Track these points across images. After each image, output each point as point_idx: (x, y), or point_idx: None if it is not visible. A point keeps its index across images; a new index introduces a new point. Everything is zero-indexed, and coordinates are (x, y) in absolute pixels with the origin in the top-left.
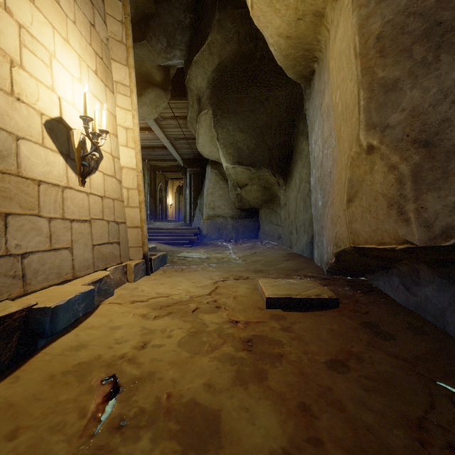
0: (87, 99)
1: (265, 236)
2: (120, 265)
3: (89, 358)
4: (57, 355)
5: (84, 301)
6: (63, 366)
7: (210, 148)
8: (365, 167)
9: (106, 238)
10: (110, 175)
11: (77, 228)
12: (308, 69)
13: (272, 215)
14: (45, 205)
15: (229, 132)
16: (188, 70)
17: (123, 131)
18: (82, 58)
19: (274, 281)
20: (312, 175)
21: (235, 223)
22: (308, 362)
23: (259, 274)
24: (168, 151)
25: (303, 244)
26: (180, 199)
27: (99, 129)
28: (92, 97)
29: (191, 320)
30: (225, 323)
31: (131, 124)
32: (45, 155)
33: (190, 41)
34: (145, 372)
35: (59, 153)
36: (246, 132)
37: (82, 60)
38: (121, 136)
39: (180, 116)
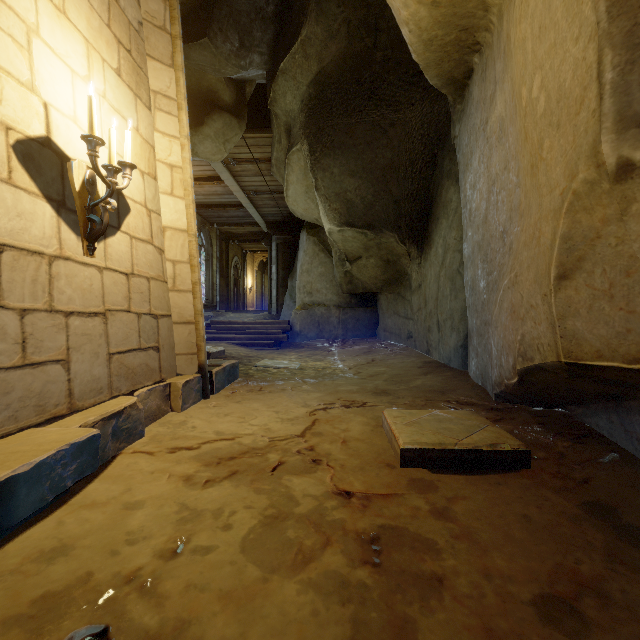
0: (95, 107)
1: (387, 334)
2: (158, 385)
3: (68, 581)
4: (9, 572)
5: (76, 458)
6: (11, 603)
7: (305, 203)
8: (605, 209)
9: (134, 341)
10: (143, 239)
11: (79, 326)
12: (462, 67)
13: (398, 303)
14: (12, 288)
15: (335, 177)
16: (272, 84)
17: (166, 170)
18: (93, 45)
19: (411, 415)
20: (466, 240)
21: (342, 315)
22: (498, 602)
23: (383, 398)
24: (245, 211)
25: (449, 349)
26: (263, 280)
27: (118, 162)
28: (111, 110)
29: (269, 490)
30: (329, 497)
31: (179, 160)
32: (13, 200)
33: (275, 40)
34: (168, 622)
35: (43, 198)
36: (360, 177)
37: (93, 49)
38: (162, 179)
39: (262, 157)
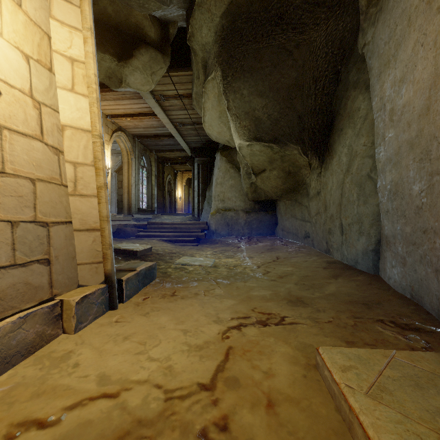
0: None
1: (285, 233)
2: (41, 307)
3: None
4: None
5: None
6: None
7: (218, 127)
8: None
9: (3, 257)
10: (25, 133)
11: None
12: None
13: (295, 208)
14: None
15: (244, 98)
16: (190, 18)
17: (65, 63)
18: None
19: (363, 364)
20: (383, 143)
21: (248, 217)
22: None
23: (301, 310)
24: (175, 140)
25: (356, 252)
26: (189, 192)
27: None
28: None
29: None
30: None
31: (81, 54)
32: None
33: None
34: None
35: None
36: (267, 96)
37: None
38: (60, 72)
39: (185, 93)
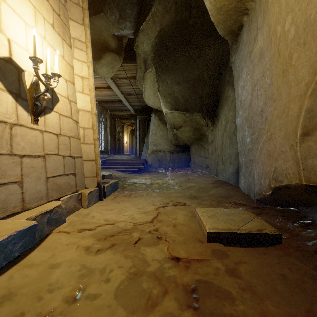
0: (37, 41)
1: (195, 166)
2: (75, 194)
3: None
4: None
5: (22, 239)
6: None
7: (153, 99)
8: None
9: (61, 171)
10: (66, 116)
11: (29, 163)
12: (237, 23)
13: (201, 150)
14: None
15: (168, 85)
16: (136, 37)
17: (79, 79)
18: (38, 10)
19: (211, 211)
20: (238, 116)
21: (172, 156)
22: None
23: (194, 200)
24: (123, 104)
25: (229, 174)
26: (132, 138)
27: (51, 73)
28: (48, 46)
29: (132, 256)
30: (167, 261)
31: (86, 74)
32: None
33: (138, 15)
34: None
35: (7, 91)
36: (181, 84)
37: (38, 12)
38: (77, 84)
39: (131, 76)
